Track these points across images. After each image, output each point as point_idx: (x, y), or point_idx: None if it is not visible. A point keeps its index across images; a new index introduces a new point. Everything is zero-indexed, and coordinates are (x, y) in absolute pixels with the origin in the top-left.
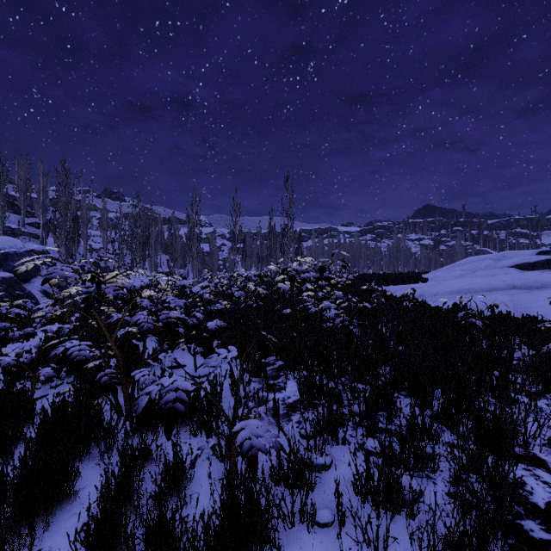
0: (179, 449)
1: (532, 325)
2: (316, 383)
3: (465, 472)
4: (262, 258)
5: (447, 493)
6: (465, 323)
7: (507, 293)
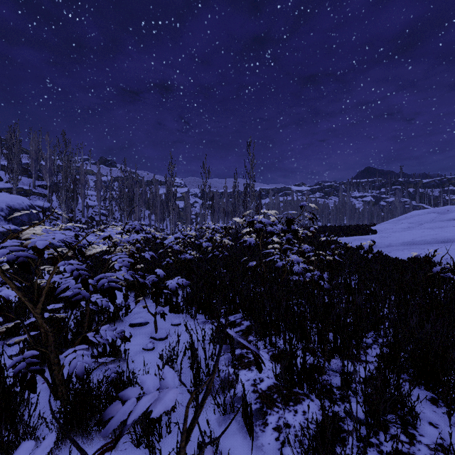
0: None
1: None
2: (297, 366)
3: None
4: (227, 213)
5: None
6: (440, 278)
7: None
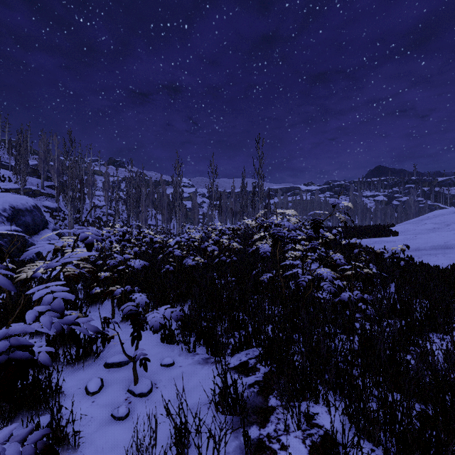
0: None
1: None
2: None
3: None
4: (235, 213)
5: None
6: None
7: None
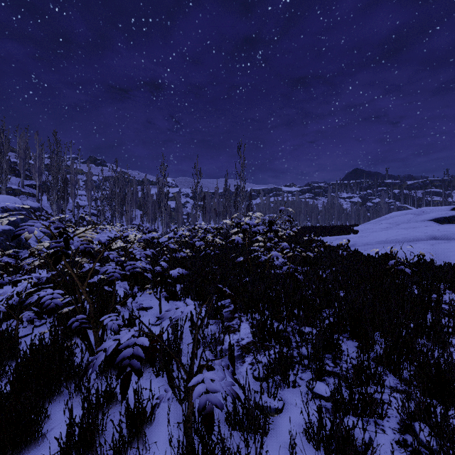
0: (140, 396)
1: (454, 272)
2: (267, 327)
3: (411, 418)
4: (219, 213)
5: (396, 441)
6: (395, 270)
7: (428, 243)
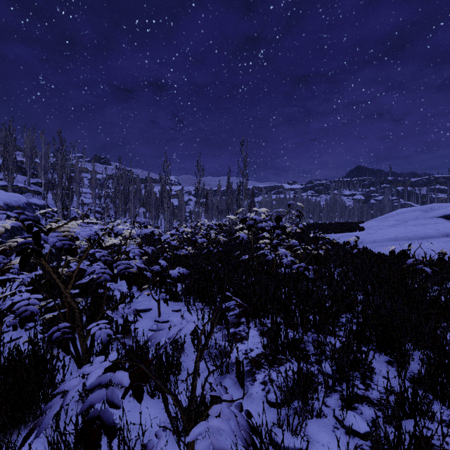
0: (124, 437)
1: None
2: (280, 337)
3: None
4: (221, 211)
5: None
6: (413, 269)
7: (441, 240)
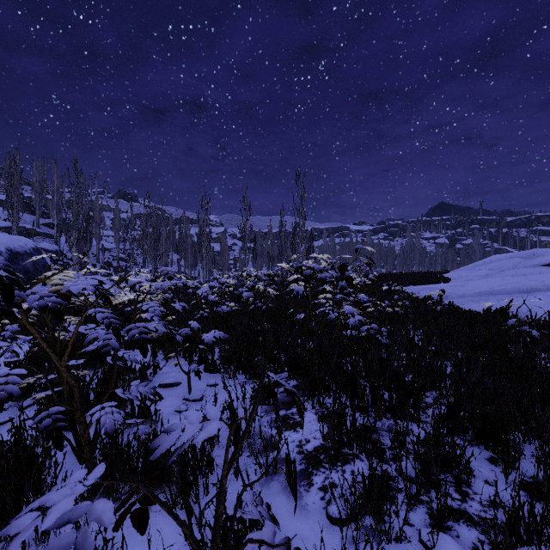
0: None
1: None
2: (346, 425)
3: None
4: (272, 257)
5: None
6: (515, 332)
7: (548, 294)
